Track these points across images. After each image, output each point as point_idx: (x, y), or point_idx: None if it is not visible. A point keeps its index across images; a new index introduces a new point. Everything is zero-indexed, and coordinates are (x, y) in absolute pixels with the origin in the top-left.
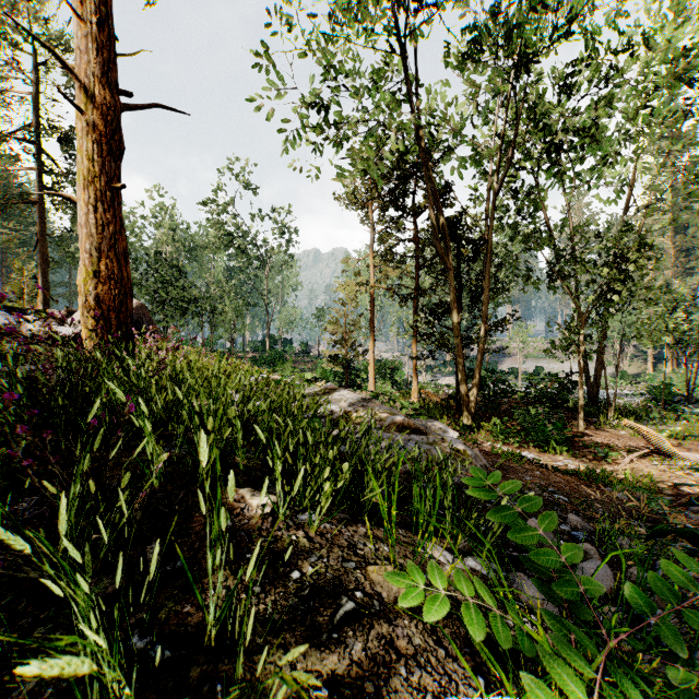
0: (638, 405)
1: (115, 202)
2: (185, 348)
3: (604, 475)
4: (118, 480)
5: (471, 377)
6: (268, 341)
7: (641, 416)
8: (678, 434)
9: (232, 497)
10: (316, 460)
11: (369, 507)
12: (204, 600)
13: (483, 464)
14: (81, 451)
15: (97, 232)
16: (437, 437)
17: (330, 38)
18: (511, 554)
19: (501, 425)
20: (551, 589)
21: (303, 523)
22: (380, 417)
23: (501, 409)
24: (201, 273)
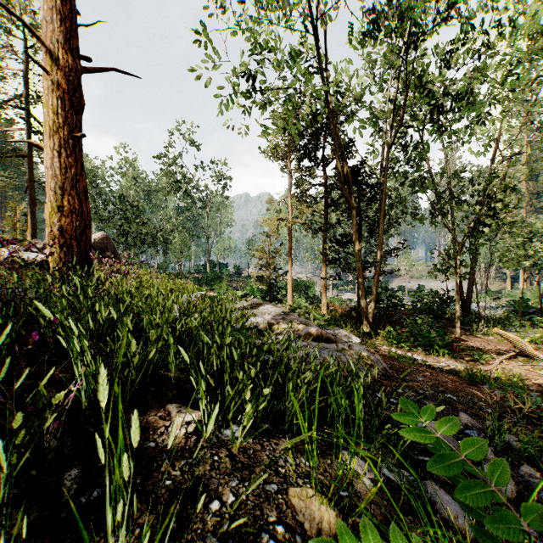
0: (501, 316)
1: (76, 149)
2: (140, 271)
3: (481, 375)
4: (50, 397)
5: (369, 293)
6: (208, 265)
7: (505, 325)
8: (537, 339)
9: (136, 441)
10: (239, 376)
11: (290, 417)
12: (114, 542)
13: (383, 367)
14: (23, 366)
15: (61, 173)
16: (345, 344)
17: (256, 21)
18: (419, 458)
19: (394, 332)
20: (491, 536)
21: (226, 440)
22: (297, 328)
23: (393, 318)
24: (156, 212)
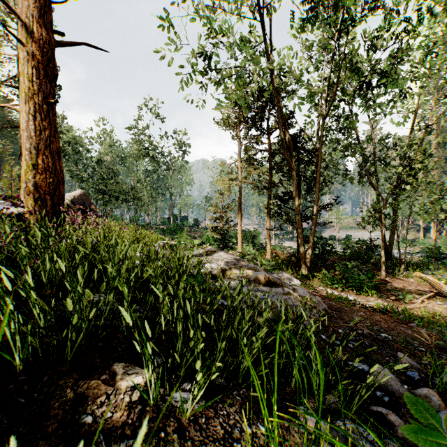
0: (416, 260)
1: (50, 113)
2: (112, 223)
3: (408, 314)
4: None
5: (307, 242)
6: (172, 218)
7: (422, 268)
8: None
9: None
10: (191, 333)
11: (244, 371)
12: None
13: (323, 308)
14: None
15: (36, 135)
16: (289, 288)
17: (211, 8)
18: (373, 410)
19: (328, 275)
20: None
21: (175, 406)
22: (247, 273)
23: (327, 263)
24: (129, 174)
